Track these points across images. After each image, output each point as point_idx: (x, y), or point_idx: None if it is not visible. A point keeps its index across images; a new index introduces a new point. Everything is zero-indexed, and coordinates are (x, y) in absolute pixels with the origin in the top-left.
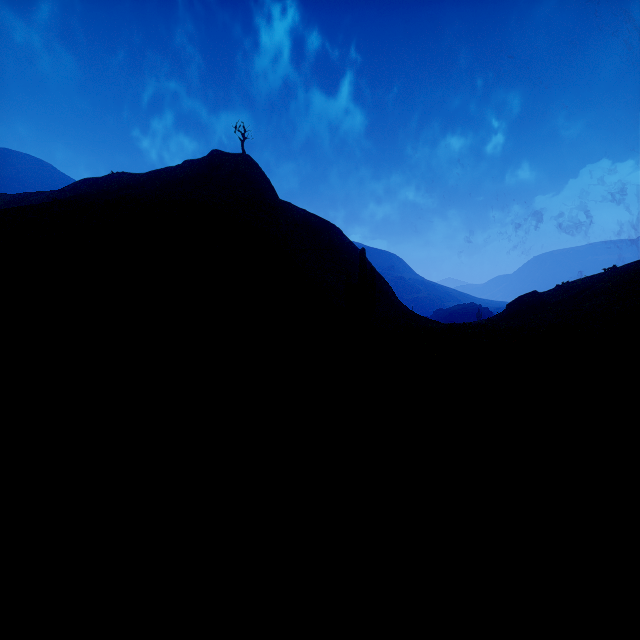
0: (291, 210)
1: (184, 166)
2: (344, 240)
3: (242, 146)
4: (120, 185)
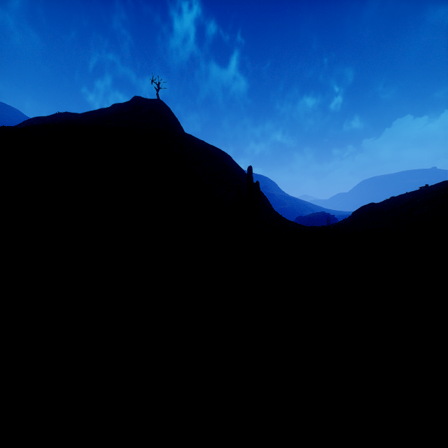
0: (193, 141)
1: (113, 108)
2: (233, 164)
3: (157, 94)
4: (62, 120)
